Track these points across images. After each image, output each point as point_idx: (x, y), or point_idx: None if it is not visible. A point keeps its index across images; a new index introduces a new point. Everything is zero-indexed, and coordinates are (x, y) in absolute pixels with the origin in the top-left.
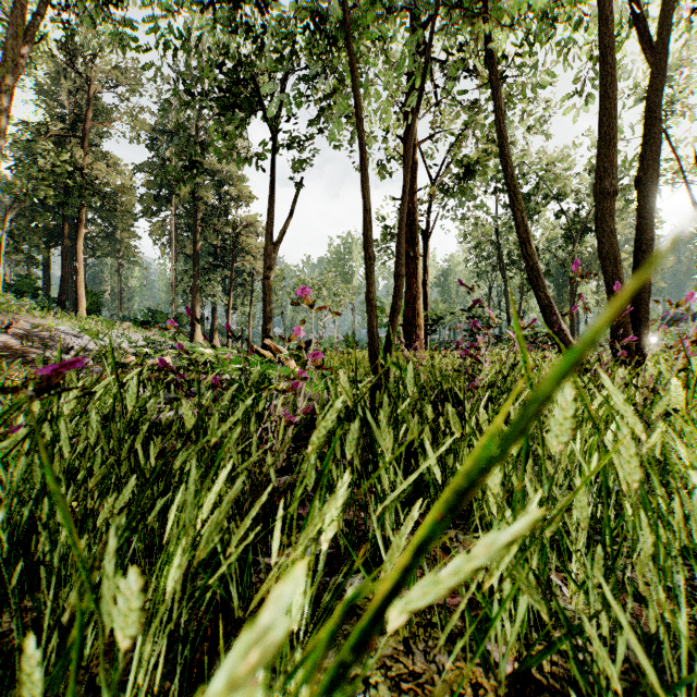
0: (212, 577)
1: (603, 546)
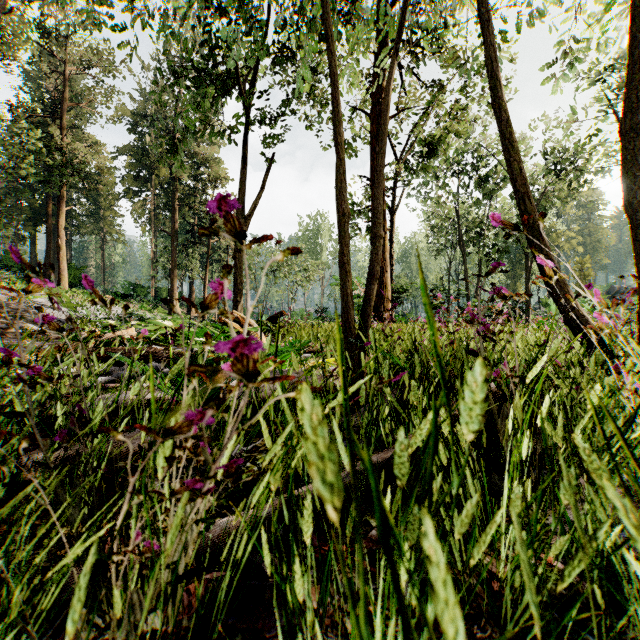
0: None
1: None
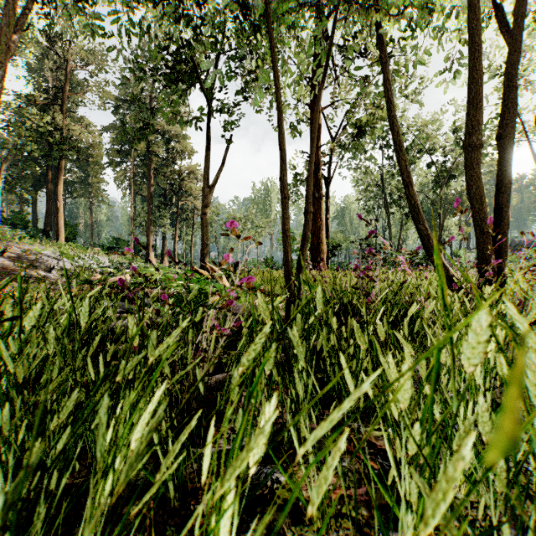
0: (138, 505)
1: (506, 459)
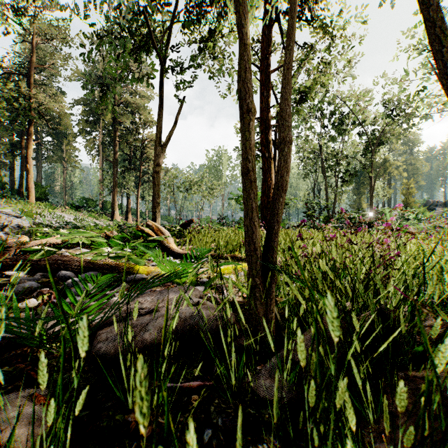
0: None
1: None
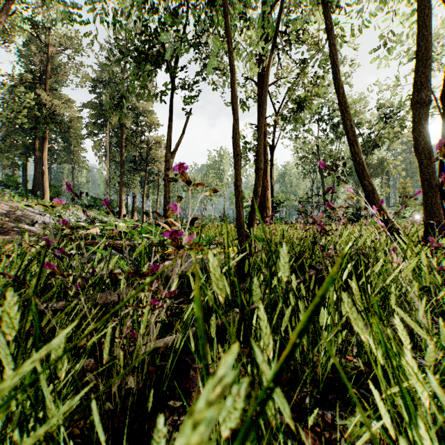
0: None
1: None
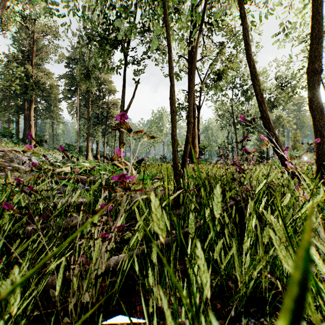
0: None
1: None
